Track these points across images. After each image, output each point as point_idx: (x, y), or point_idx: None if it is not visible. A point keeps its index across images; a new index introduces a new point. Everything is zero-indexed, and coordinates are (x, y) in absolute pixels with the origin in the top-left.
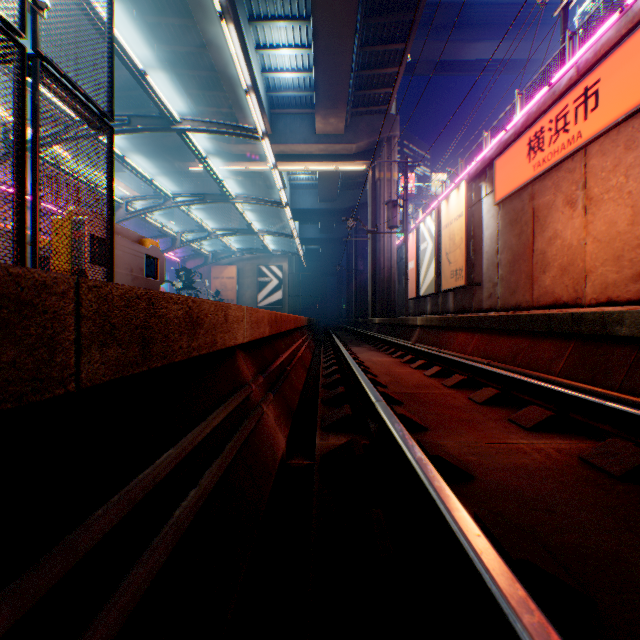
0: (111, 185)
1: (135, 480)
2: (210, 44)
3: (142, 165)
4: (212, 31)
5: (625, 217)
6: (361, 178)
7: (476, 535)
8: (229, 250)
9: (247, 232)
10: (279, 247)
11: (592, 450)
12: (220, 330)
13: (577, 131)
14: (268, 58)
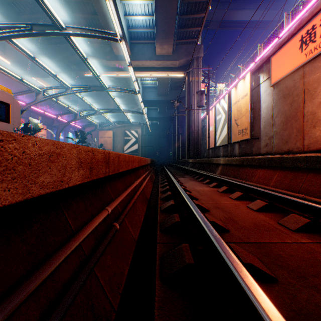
0: None
1: None
2: None
3: (58, 73)
4: None
5: None
6: (181, 83)
7: None
8: (108, 122)
9: (117, 111)
10: (136, 120)
11: None
12: None
13: None
14: (128, 6)
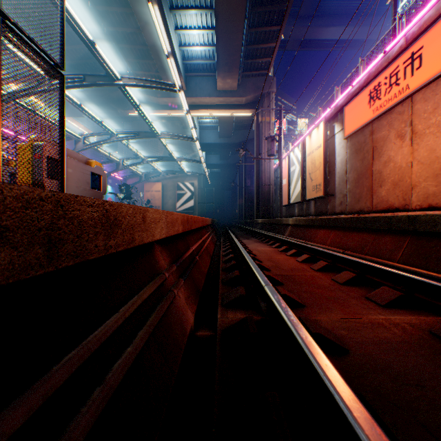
0: (63, 119)
1: (17, 400)
2: (142, 26)
3: (95, 112)
4: (144, 16)
5: None
6: (249, 122)
7: None
8: (157, 172)
9: (169, 159)
10: (191, 170)
11: (440, 326)
12: (138, 229)
13: (406, 84)
14: (183, 36)
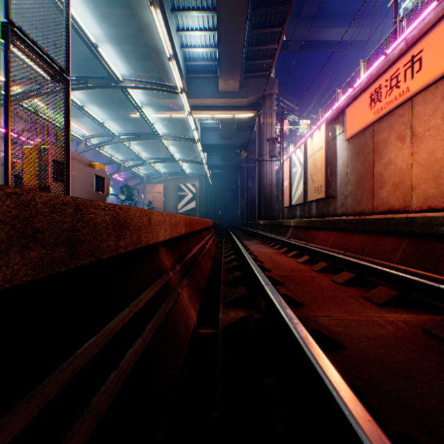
0: (68, 123)
1: (51, 375)
2: (144, 27)
3: (97, 113)
4: (145, 18)
5: (441, 148)
6: (250, 123)
7: (366, 420)
8: (158, 173)
9: (170, 160)
10: (193, 171)
11: (433, 323)
12: (144, 231)
13: (406, 87)
14: (185, 38)
